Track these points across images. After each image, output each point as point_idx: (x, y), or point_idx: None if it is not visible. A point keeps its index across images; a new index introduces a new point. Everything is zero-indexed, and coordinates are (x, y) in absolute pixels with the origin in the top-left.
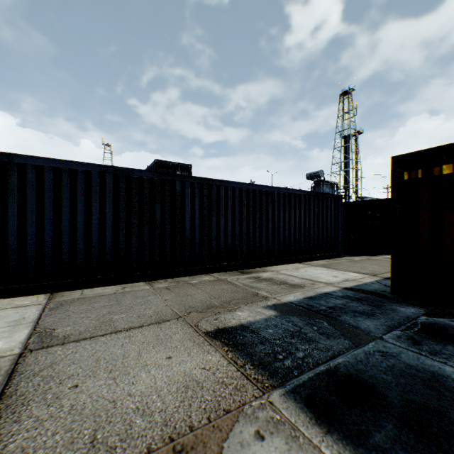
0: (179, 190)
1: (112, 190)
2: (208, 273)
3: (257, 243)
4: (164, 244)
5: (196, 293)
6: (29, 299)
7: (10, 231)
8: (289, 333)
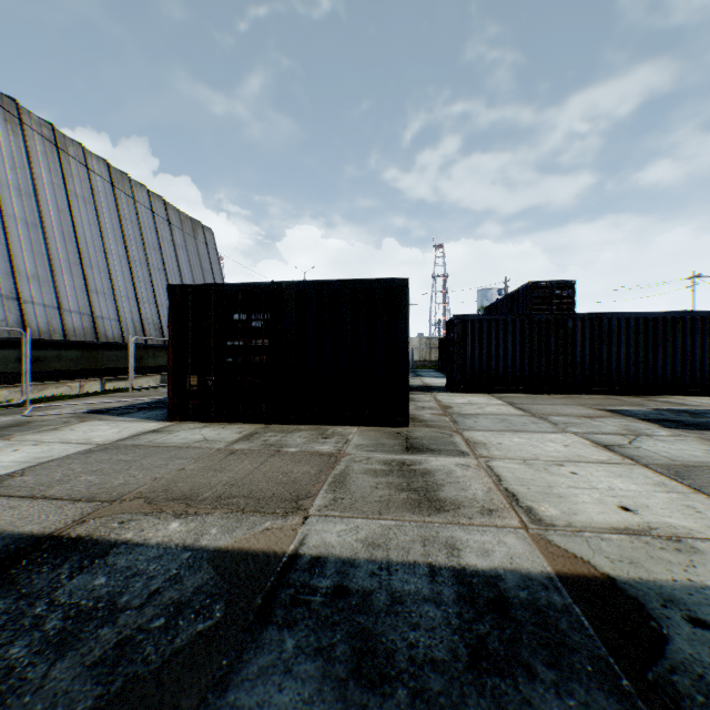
0: (569, 325)
1: (519, 330)
2: (598, 395)
3: (657, 371)
4: (557, 368)
5: (587, 401)
6: (478, 394)
7: (467, 357)
8: (651, 413)
